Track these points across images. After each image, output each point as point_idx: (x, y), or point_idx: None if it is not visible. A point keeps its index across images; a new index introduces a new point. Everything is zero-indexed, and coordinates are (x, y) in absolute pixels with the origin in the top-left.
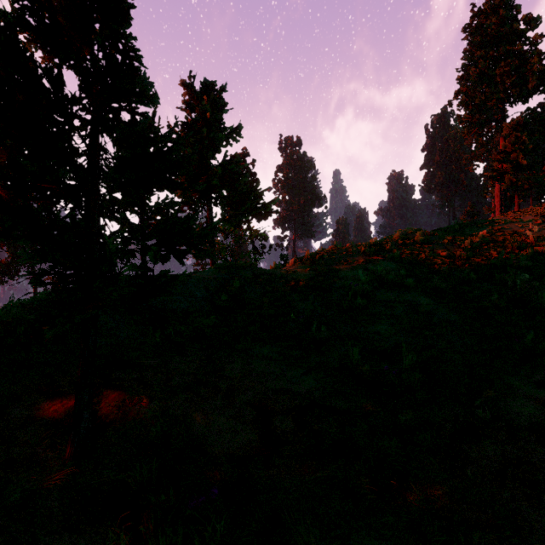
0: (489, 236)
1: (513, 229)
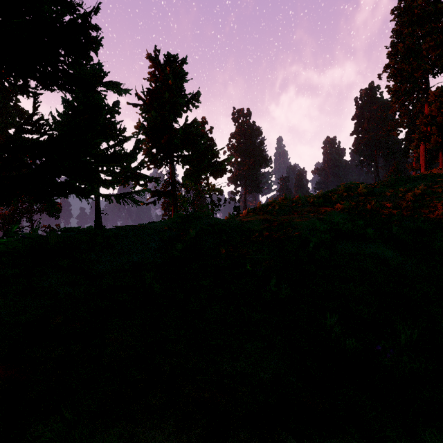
0: (426, 188)
1: None
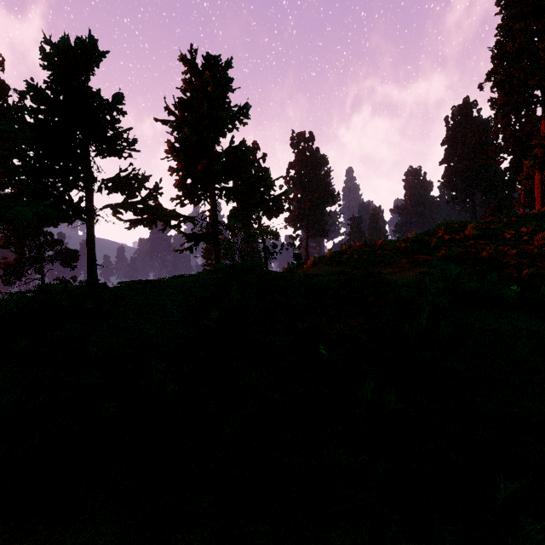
0: None
1: None
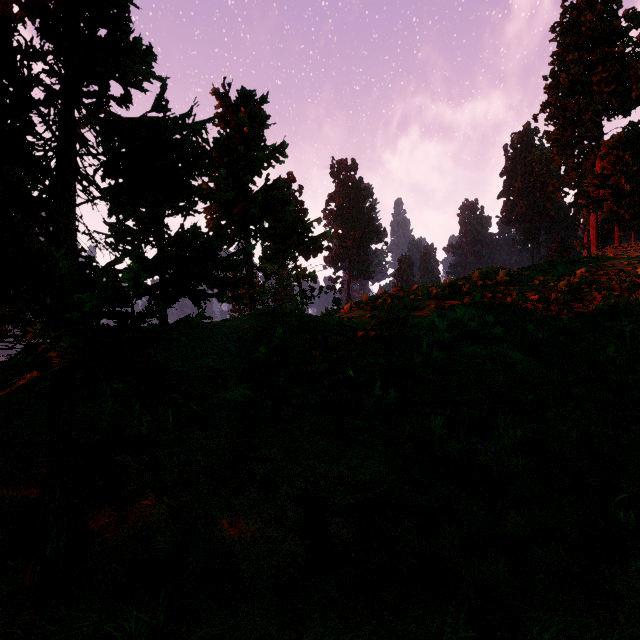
0: (588, 275)
1: (617, 267)
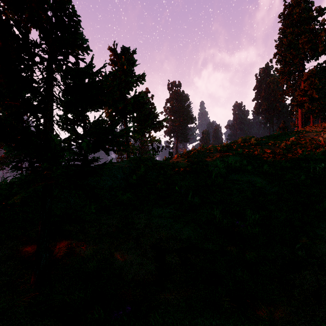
0: (296, 140)
1: (310, 136)
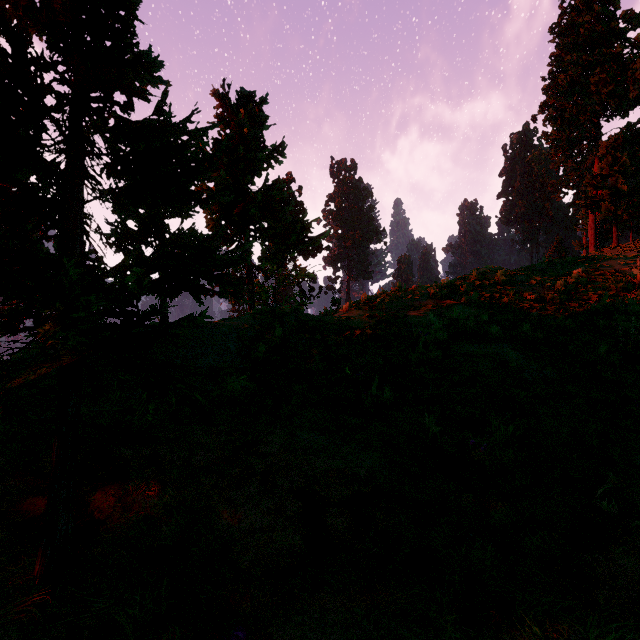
0: (585, 275)
1: (614, 267)
